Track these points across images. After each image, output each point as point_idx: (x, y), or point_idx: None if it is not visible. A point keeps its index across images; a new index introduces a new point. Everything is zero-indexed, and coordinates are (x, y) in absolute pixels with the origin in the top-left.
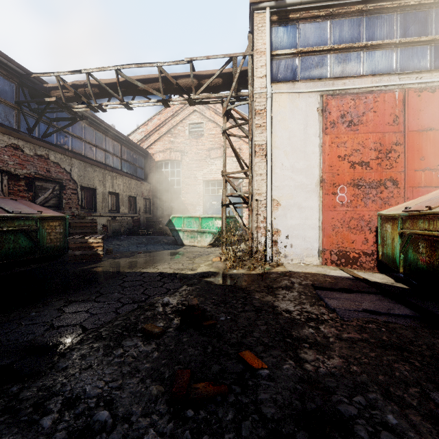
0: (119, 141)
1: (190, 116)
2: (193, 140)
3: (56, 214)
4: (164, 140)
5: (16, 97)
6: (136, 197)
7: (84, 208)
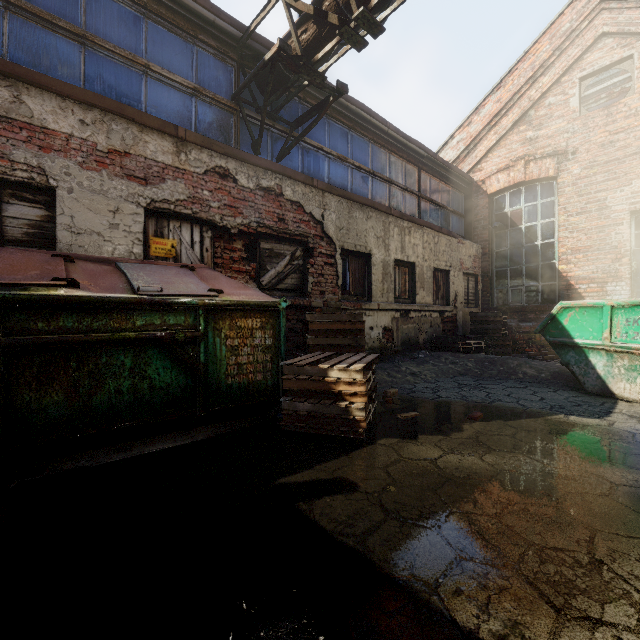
0: (414, 162)
1: (583, 57)
2: (593, 114)
3: (255, 297)
4: (510, 142)
5: (234, 90)
6: (449, 270)
7: (349, 294)
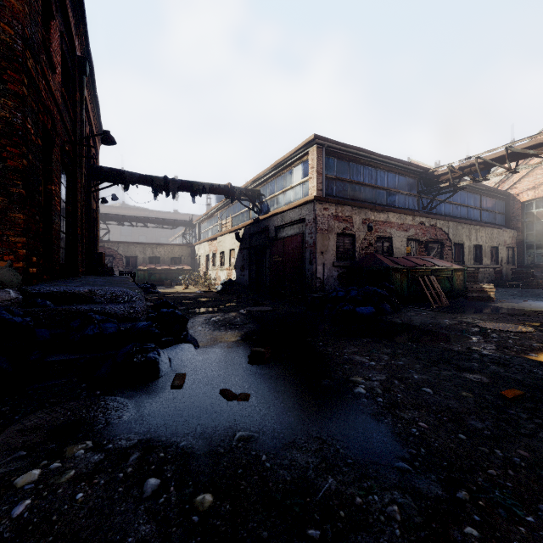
0: (478, 193)
1: None
2: None
3: (459, 267)
4: (536, 174)
5: (417, 189)
6: (498, 246)
7: (455, 261)
